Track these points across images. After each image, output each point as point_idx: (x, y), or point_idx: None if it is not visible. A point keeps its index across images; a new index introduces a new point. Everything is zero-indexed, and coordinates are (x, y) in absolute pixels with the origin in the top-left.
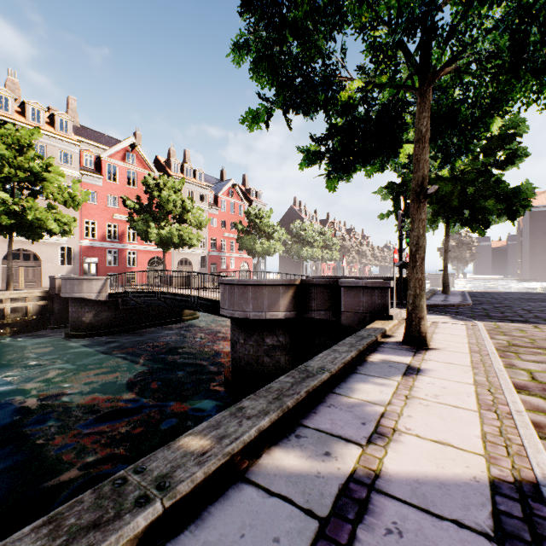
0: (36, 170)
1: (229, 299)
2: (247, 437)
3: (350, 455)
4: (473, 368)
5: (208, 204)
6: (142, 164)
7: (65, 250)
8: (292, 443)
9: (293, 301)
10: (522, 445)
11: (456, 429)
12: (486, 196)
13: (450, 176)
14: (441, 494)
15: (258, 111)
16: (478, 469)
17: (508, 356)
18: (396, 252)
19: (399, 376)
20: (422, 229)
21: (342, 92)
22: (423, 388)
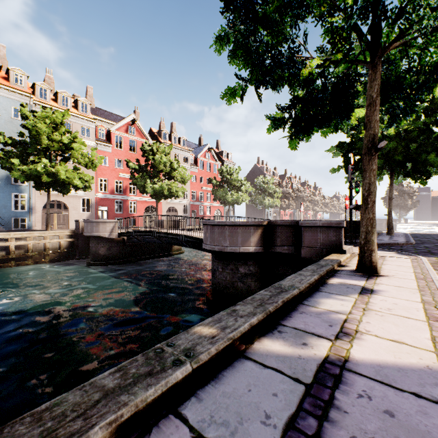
0: (66, 141)
1: (210, 237)
2: (243, 329)
3: (322, 346)
4: (420, 291)
5: (190, 164)
6: (140, 134)
7: (85, 201)
8: (276, 335)
9: (261, 238)
10: None
11: (409, 333)
12: (428, 151)
13: (395, 134)
14: (400, 375)
15: (235, 88)
16: (430, 361)
17: None
18: (347, 198)
19: (356, 294)
20: (373, 177)
21: (303, 69)
22: (377, 303)
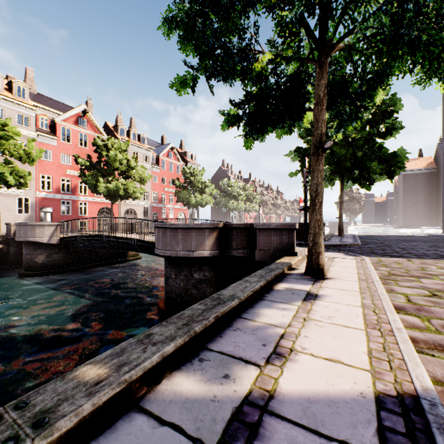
0: None
1: (162, 241)
2: (149, 363)
3: (247, 377)
4: (361, 293)
5: (151, 163)
6: (92, 128)
7: (22, 201)
8: (194, 367)
9: (216, 242)
10: (403, 359)
11: (346, 347)
12: (371, 159)
13: (344, 142)
14: (330, 412)
15: (185, 77)
16: (364, 385)
17: (388, 283)
18: (301, 201)
19: (300, 301)
20: (320, 178)
21: (256, 63)
22: (319, 311)
